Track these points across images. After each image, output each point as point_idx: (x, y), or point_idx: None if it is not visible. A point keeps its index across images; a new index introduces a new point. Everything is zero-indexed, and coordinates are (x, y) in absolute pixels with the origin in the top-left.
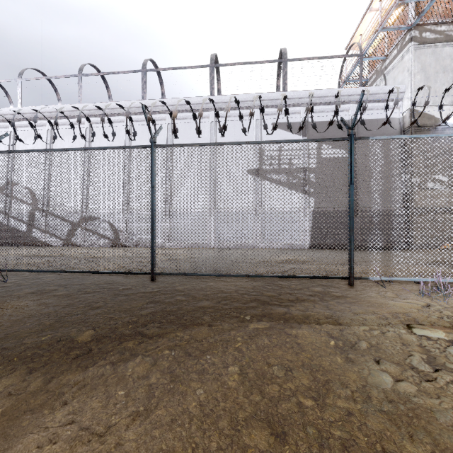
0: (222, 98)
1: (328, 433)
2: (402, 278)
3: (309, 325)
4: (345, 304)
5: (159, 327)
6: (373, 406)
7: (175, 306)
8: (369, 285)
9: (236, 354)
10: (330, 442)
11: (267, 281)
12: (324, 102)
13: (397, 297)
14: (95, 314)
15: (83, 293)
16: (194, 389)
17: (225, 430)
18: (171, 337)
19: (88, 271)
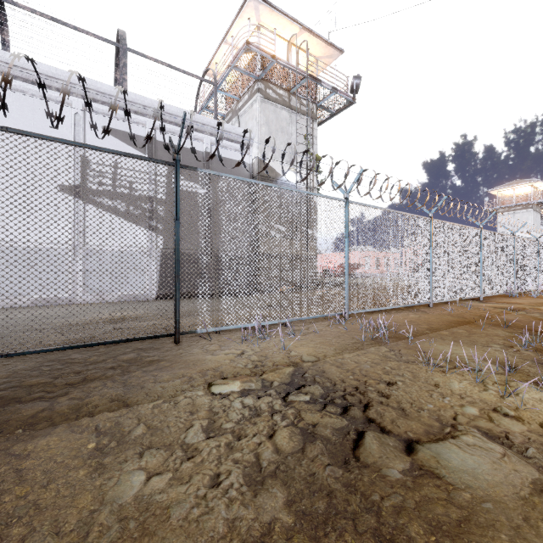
0: (6, 56)
1: None
2: (230, 326)
3: (72, 422)
4: (153, 372)
5: None
6: None
7: None
8: (199, 339)
9: None
10: None
11: (51, 357)
12: (176, 122)
13: (219, 349)
14: None
15: None
16: None
17: None
18: None
19: None
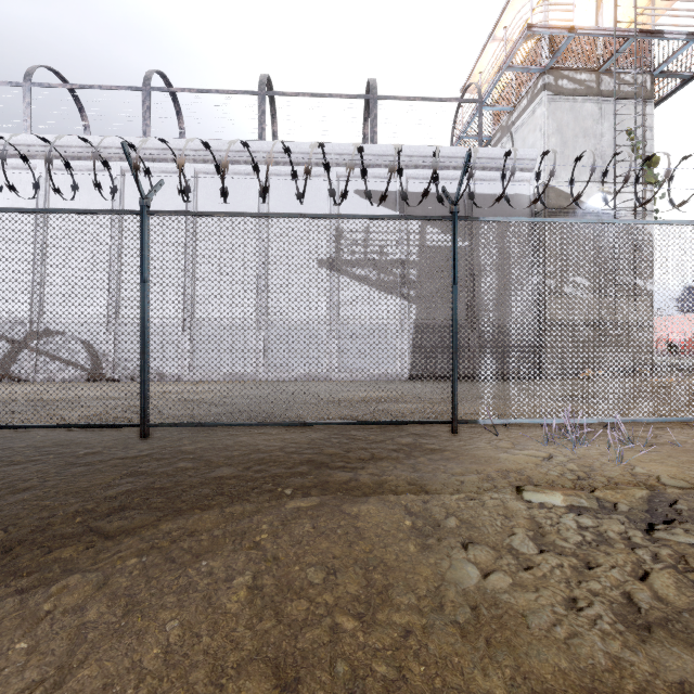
0: (278, 146)
1: (368, 671)
2: (522, 420)
3: (381, 496)
4: (440, 462)
5: (132, 517)
6: (444, 618)
7: (171, 478)
8: (480, 431)
9: (252, 554)
10: (368, 686)
11: (334, 431)
12: (430, 164)
13: (513, 447)
14: (16, 502)
15: (4, 464)
16: (163, 623)
17: (198, 691)
18: (148, 534)
19: (22, 425)
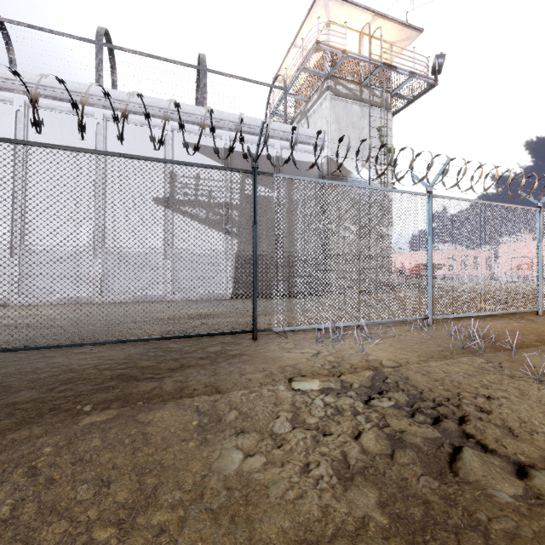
0: (115, 94)
1: None
2: (304, 326)
3: (178, 401)
4: (237, 364)
5: None
6: (201, 506)
7: None
8: (274, 337)
9: (20, 482)
10: None
11: (154, 345)
12: (248, 131)
13: (294, 348)
14: None
15: None
16: None
17: None
18: None
19: None
